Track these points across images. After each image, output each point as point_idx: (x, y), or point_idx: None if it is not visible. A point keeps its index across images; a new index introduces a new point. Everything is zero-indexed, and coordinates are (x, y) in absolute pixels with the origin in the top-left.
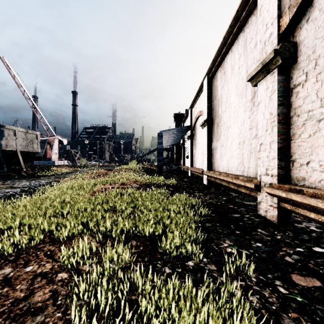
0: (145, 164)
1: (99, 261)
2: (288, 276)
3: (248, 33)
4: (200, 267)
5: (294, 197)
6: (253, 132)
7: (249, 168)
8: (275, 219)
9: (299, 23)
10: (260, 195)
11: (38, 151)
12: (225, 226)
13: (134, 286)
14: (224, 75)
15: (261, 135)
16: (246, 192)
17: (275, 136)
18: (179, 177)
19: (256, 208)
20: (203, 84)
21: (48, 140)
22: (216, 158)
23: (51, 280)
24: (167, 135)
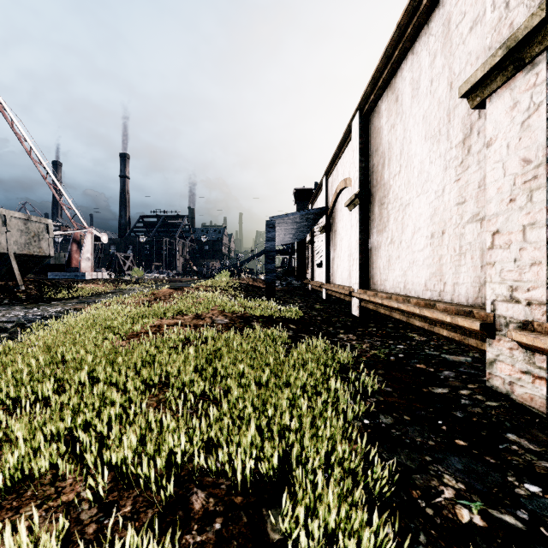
0: (244, 278)
1: None
2: None
3: (455, 5)
4: None
5: None
6: (467, 211)
7: (456, 286)
8: (540, 405)
9: None
10: (495, 345)
11: (49, 254)
12: (423, 421)
13: None
14: (396, 103)
15: (498, 213)
16: (454, 337)
17: (539, 213)
18: (306, 301)
19: (477, 372)
20: (351, 128)
21: (75, 236)
22: (378, 266)
23: None
24: (284, 226)
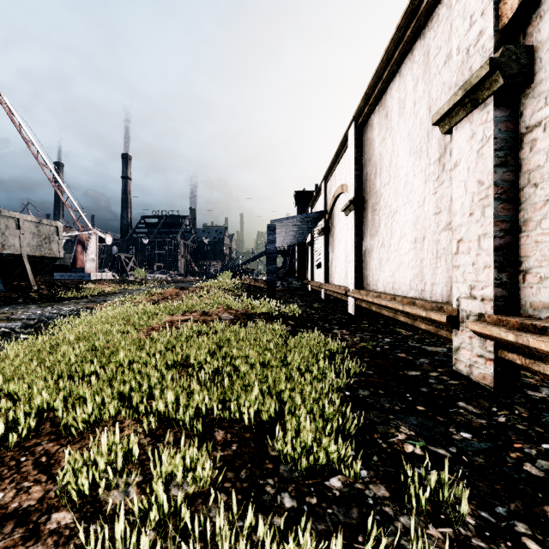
0: (246, 279)
1: (146, 480)
2: (540, 511)
3: (433, 39)
4: (355, 492)
5: (533, 341)
6: (442, 220)
7: (434, 286)
8: (490, 382)
9: (539, 8)
10: (459, 335)
11: (59, 256)
12: (394, 394)
13: (216, 544)
14: (386, 118)
15: (461, 224)
16: (430, 329)
17: (489, 226)
18: (305, 301)
19: (449, 360)
20: (347, 138)
21: (80, 237)
22: (371, 268)
23: (35, 530)
24: (284, 229)
